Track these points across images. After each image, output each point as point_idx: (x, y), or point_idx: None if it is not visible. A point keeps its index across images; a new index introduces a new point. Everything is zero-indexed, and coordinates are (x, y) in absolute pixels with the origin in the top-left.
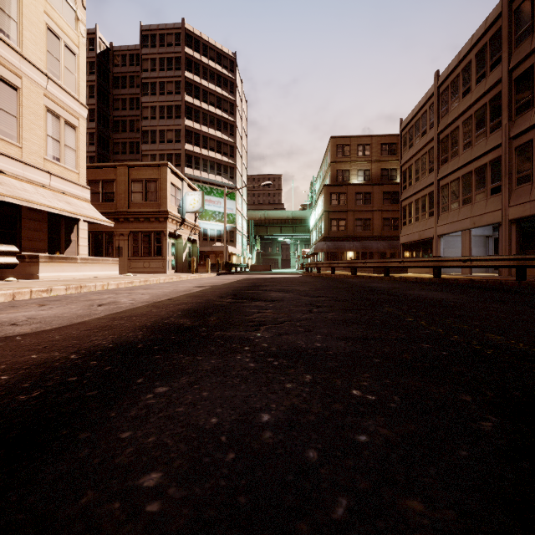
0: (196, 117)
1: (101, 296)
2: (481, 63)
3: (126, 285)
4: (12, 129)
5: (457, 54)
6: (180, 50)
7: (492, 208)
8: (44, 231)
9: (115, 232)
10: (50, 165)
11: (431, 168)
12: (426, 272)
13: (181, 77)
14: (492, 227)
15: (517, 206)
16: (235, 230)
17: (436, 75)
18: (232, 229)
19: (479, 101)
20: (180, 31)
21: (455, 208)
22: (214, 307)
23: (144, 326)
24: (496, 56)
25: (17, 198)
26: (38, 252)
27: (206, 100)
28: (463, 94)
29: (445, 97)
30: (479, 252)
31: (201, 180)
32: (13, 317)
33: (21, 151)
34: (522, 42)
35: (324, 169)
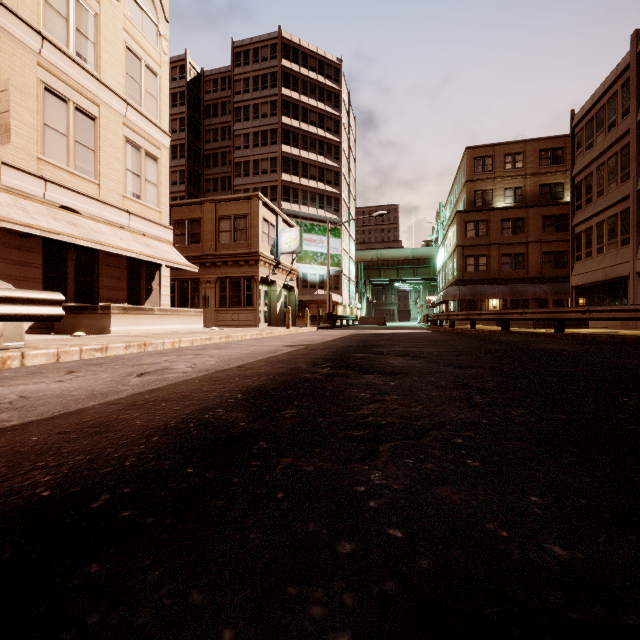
0: (295, 141)
1: (158, 358)
2: None
3: (203, 342)
4: (90, 164)
5: None
6: (276, 64)
7: None
8: (123, 278)
9: (201, 279)
10: (130, 203)
11: (625, 174)
12: (616, 327)
13: (277, 95)
14: None
15: None
16: (340, 274)
17: (635, 37)
18: (337, 273)
19: None
20: (276, 41)
21: None
22: (299, 384)
23: (161, 428)
24: None
25: (90, 241)
26: (116, 303)
27: (306, 120)
28: None
29: None
30: None
31: (300, 216)
32: (5, 393)
33: (98, 189)
34: None
35: (456, 191)
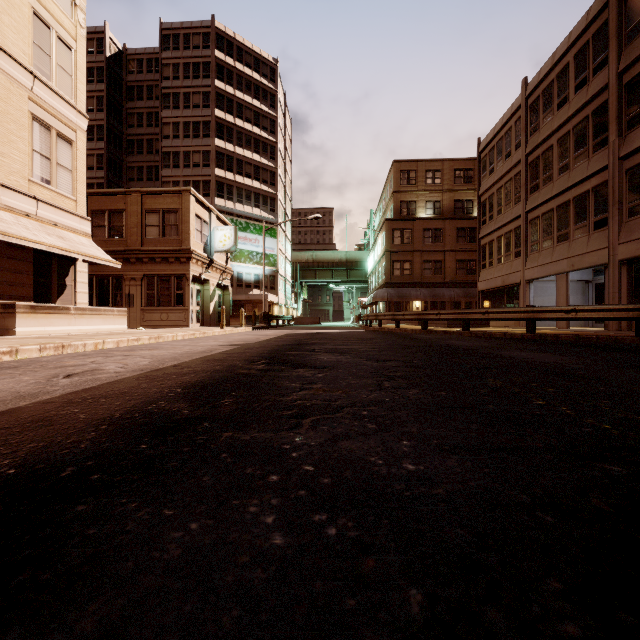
0: (229, 136)
1: (83, 360)
2: (582, 65)
3: (130, 343)
4: None
5: (551, 56)
6: (209, 54)
7: (596, 246)
8: (29, 273)
9: (125, 276)
10: (37, 188)
11: (518, 198)
12: (511, 326)
13: (211, 87)
14: (593, 271)
15: (629, 244)
16: (276, 274)
17: (524, 83)
18: (273, 273)
19: (579, 113)
20: (209, 30)
21: (547, 247)
22: (236, 378)
23: (107, 419)
24: (600, 56)
25: None
26: (20, 301)
27: (241, 116)
28: (558, 106)
29: (536, 110)
30: (576, 302)
31: (234, 214)
32: None
33: None
34: (634, 37)
35: (385, 200)
